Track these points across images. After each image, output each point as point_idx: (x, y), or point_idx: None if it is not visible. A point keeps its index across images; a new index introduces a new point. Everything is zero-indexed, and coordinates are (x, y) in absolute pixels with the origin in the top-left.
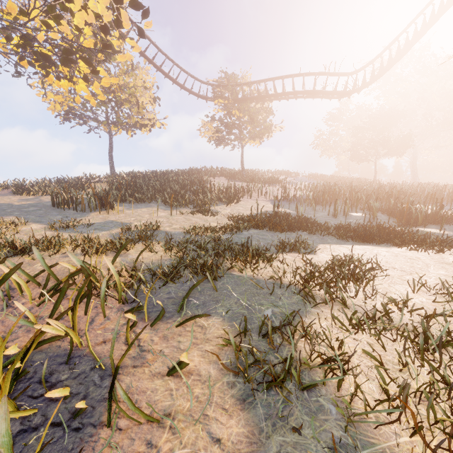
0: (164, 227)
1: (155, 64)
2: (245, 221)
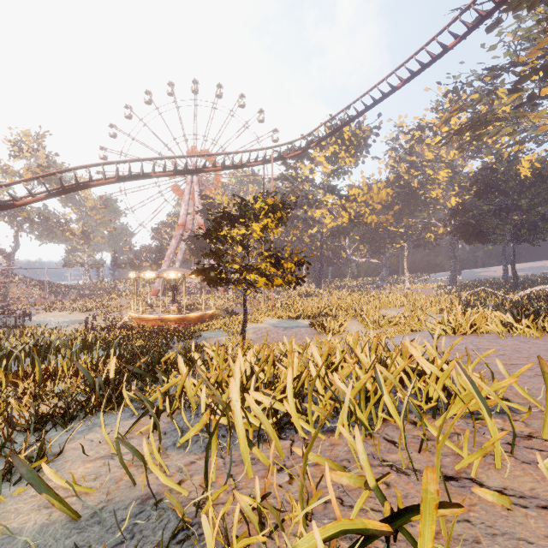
0: None
1: None
2: None
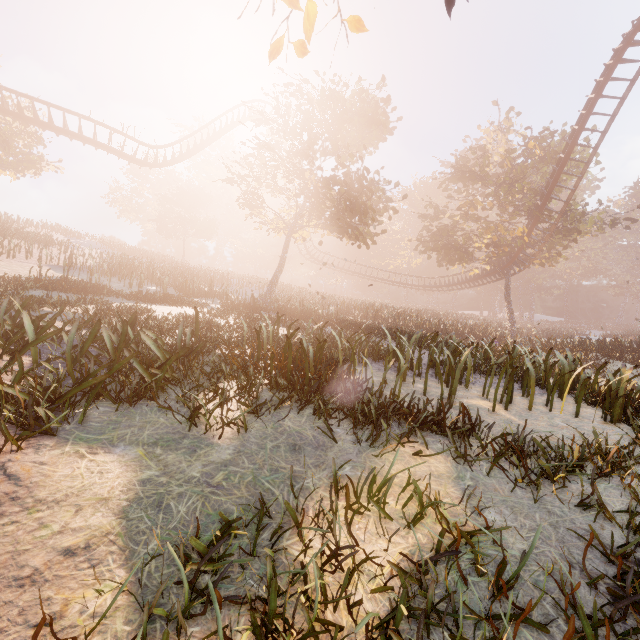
0: None
1: None
2: (30, 282)
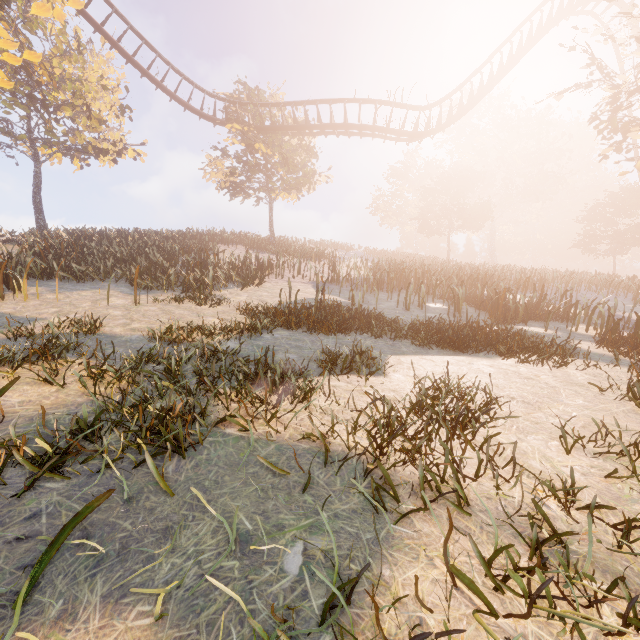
0: (113, 327)
1: (122, 49)
2: (269, 316)
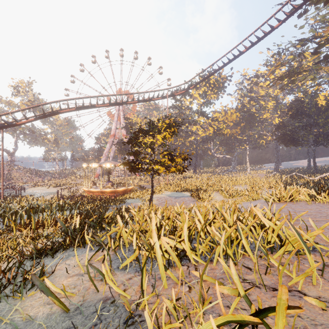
0: None
1: None
2: None
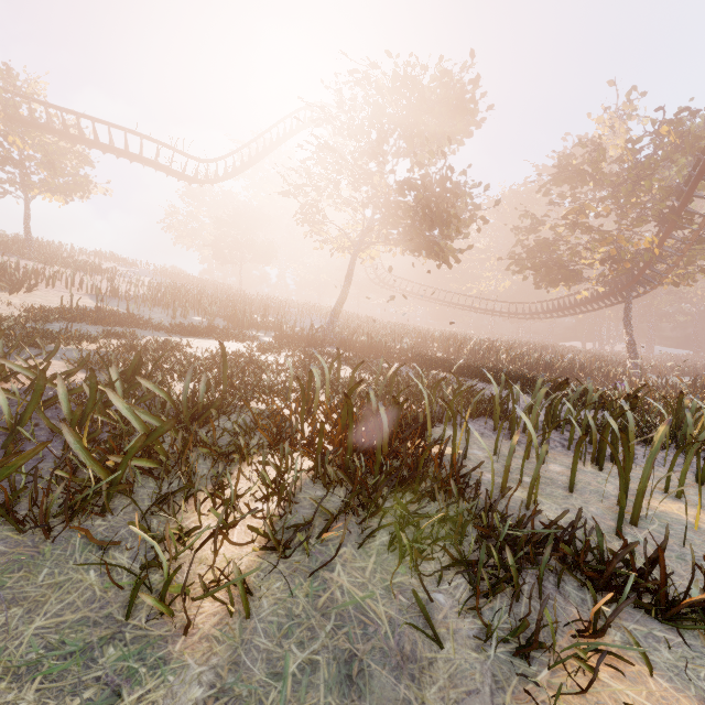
0: None
1: None
2: (56, 313)
